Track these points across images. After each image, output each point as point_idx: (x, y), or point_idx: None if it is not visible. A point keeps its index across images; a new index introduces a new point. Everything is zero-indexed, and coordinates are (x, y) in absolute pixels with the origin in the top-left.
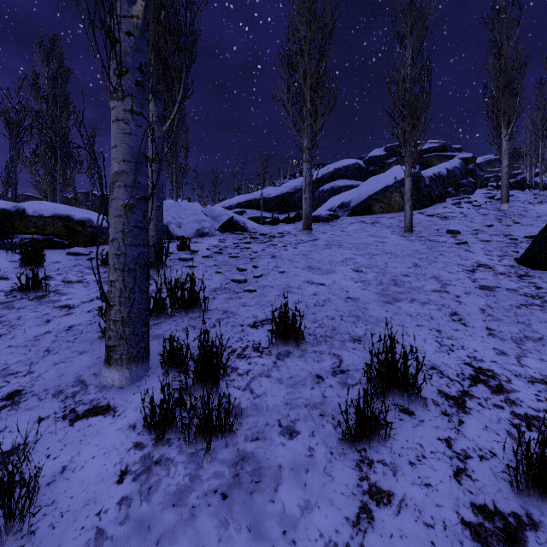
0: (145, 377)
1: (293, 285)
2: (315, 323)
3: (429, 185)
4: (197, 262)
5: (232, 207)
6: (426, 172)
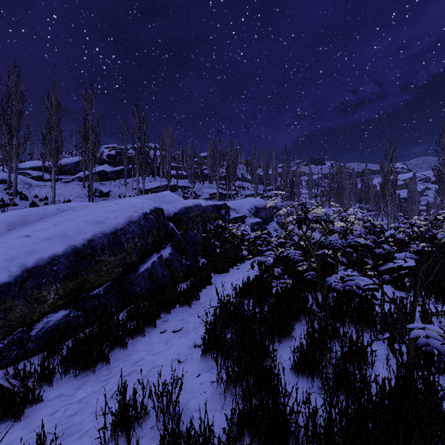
0: (17, 198)
1: (41, 194)
2: (42, 197)
3: (110, 174)
4: (19, 190)
5: (26, 169)
6: (112, 169)
